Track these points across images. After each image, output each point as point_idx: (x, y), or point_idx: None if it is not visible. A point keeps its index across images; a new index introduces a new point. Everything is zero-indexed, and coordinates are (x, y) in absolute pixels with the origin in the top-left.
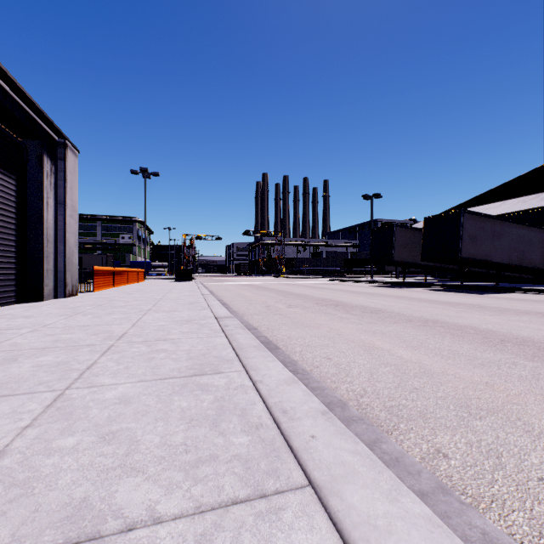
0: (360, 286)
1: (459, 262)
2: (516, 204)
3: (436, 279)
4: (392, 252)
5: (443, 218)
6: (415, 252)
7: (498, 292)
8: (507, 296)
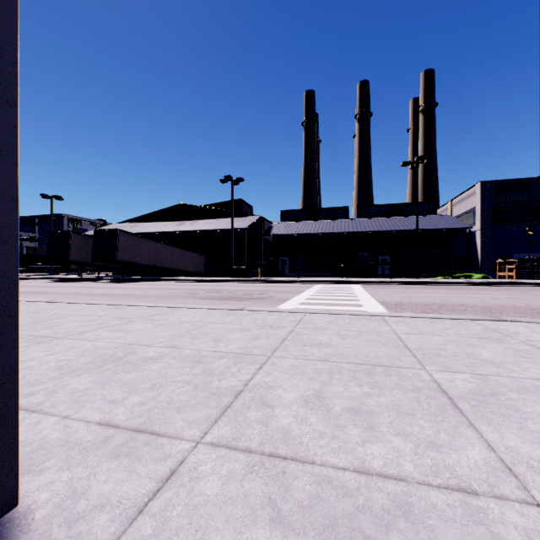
0: (36, 282)
1: (119, 263)
2: (162, 226)
3: (115, 275)
4: (69, 254)
5: (107, 233)
6: (90, 254)
7: (138, 282)
8: (138, 283)
